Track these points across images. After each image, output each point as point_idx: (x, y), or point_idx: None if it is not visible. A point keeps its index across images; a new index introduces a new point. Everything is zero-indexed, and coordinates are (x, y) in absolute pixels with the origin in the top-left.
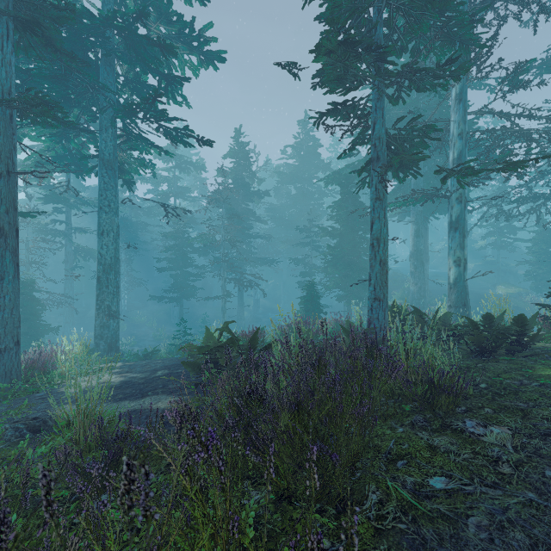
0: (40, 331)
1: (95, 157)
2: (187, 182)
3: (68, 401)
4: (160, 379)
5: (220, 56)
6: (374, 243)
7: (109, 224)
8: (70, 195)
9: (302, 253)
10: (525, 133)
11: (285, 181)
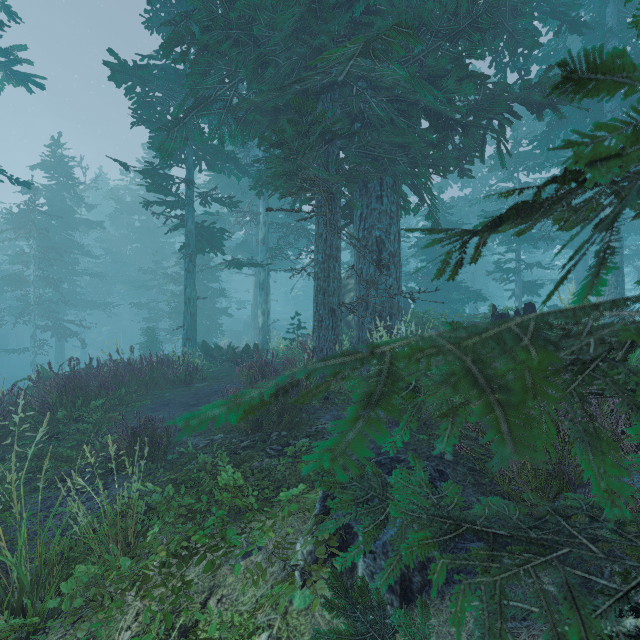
0: None
1: None
2: None
3: None
4: None
5: (38, 83)
6: (187, 301)
7: None
8: None
9: (149, 296)
10: (299, 231)
11: (126, 210)
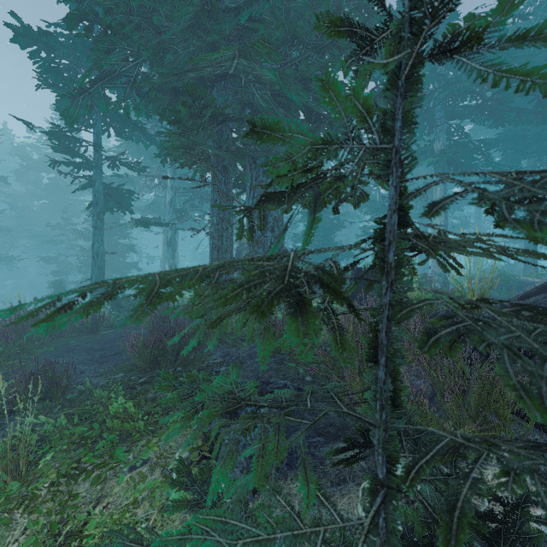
0: None
1: None
2: None
3: None
4: None
5: None
6: (95, 256)
7: None
8: None
9: (58, 250)
10: (203, 196)
11: (33, 167)
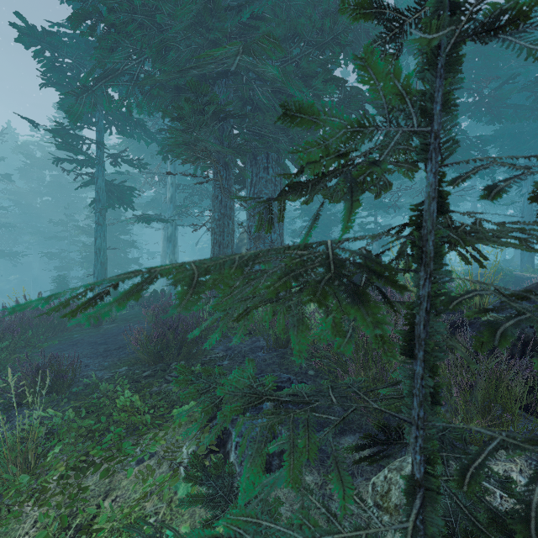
0: None
1: None
2: None
3: None
4: None
5: None
6: (98, 251)
7: None
8: None
9: (60, 246)
10: (203, 192)
11: (36, 165)
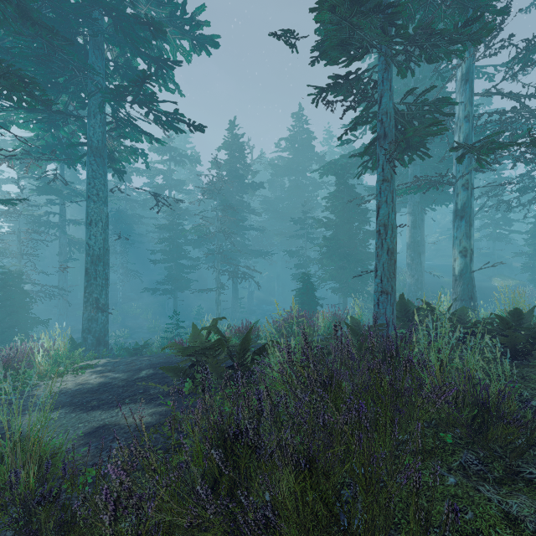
0: (29, 324)
1: (83, 144)
2: (182, 175)
3: (4, 426)
4: (142, 381)
5: (213, 40)
6: (381, 229)
7: (98, 213)
8: (63, 186)
9: (296, 245)
10: None
11: (279, 173)
